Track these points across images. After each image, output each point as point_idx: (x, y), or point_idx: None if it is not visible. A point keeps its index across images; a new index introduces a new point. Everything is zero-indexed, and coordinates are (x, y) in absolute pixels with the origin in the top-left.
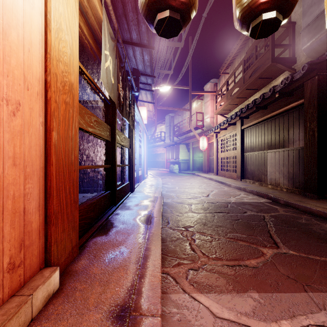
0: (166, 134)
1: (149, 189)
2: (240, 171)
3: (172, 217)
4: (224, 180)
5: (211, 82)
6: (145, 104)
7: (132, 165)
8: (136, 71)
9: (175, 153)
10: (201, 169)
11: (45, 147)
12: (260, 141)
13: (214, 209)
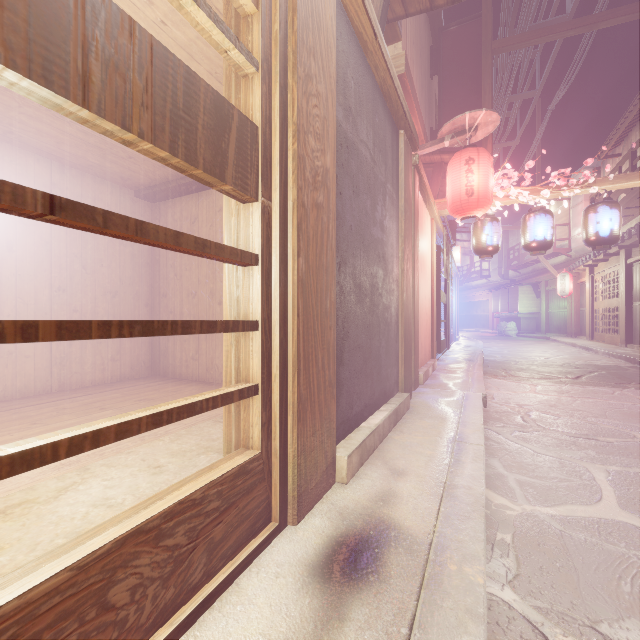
0: (491, 264)
1: (467, 348)
2: (625, 331)
3: (493, 365)
4: (594, 345)
5: (587, 168)
6: (458, 242)
7: (447, 321)
8: (453, 224)
9: (510, 301)
10: (563, 331)
11: (431, 312)
12: None
13: (542, 365)
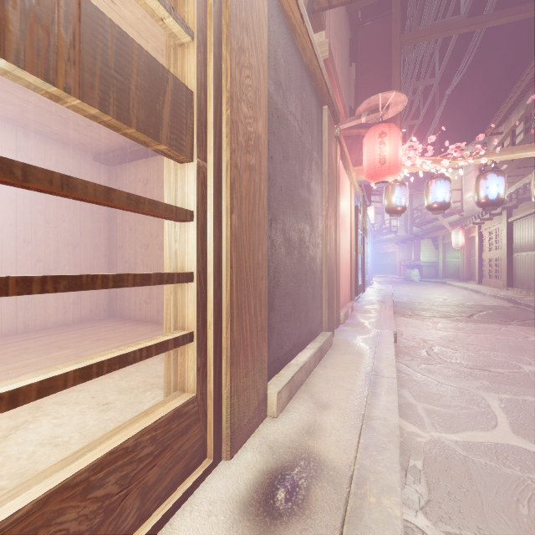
0: (399, 222)
1: (380, 292)
2: (507, 277)
3: (401, 306)
4: (482, 289)
5: (476, 143)
6: (372, 203)
7: (363, 268)
8: (368, 188)
9: (414, 252)
10: (457, 276)
11: (350, 262)
12: (530, 239)
13: (441, 305)
